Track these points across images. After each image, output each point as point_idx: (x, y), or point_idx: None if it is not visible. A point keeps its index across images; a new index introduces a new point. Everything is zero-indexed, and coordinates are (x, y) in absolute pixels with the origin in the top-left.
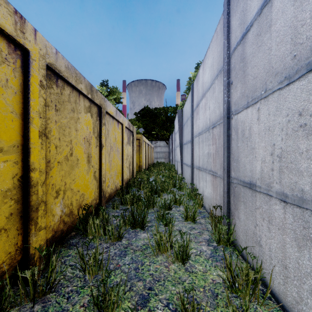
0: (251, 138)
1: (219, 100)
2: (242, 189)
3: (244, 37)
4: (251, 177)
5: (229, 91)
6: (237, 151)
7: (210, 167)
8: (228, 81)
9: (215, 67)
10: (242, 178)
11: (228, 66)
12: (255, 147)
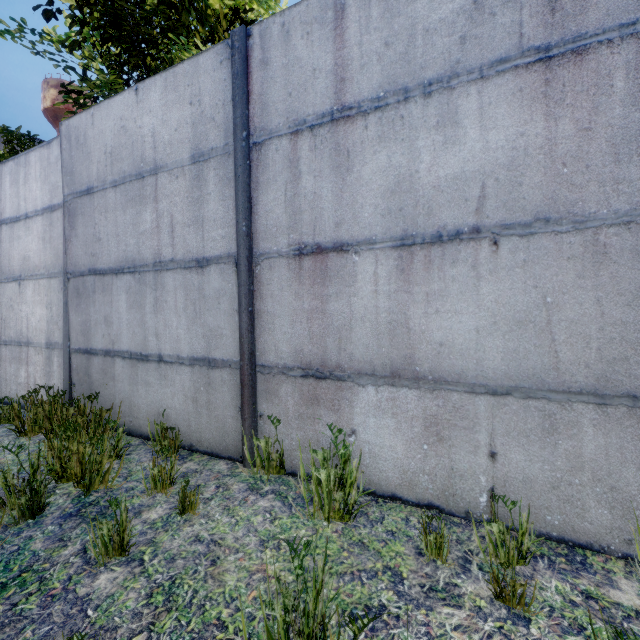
0: None
1: None
2: None
3: None
4: None
5: None
6: None
7: None
8: None
9: None
10: None
11: None
12: None
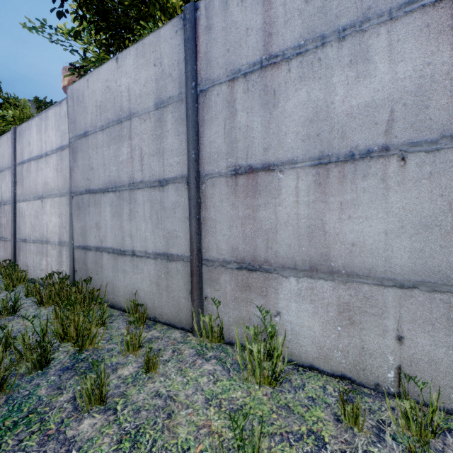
0: (25, 217)
1: (9, 187)
2: (22, 244)
3: (23, 164)
4: (25, 236)
5: (15, 187)
6: (20, 223)
7: (2, 235)
8: (15, 180)
9: (7, 160)
10: (22, 238)
11: (15, 171)
12: (27, 222)
